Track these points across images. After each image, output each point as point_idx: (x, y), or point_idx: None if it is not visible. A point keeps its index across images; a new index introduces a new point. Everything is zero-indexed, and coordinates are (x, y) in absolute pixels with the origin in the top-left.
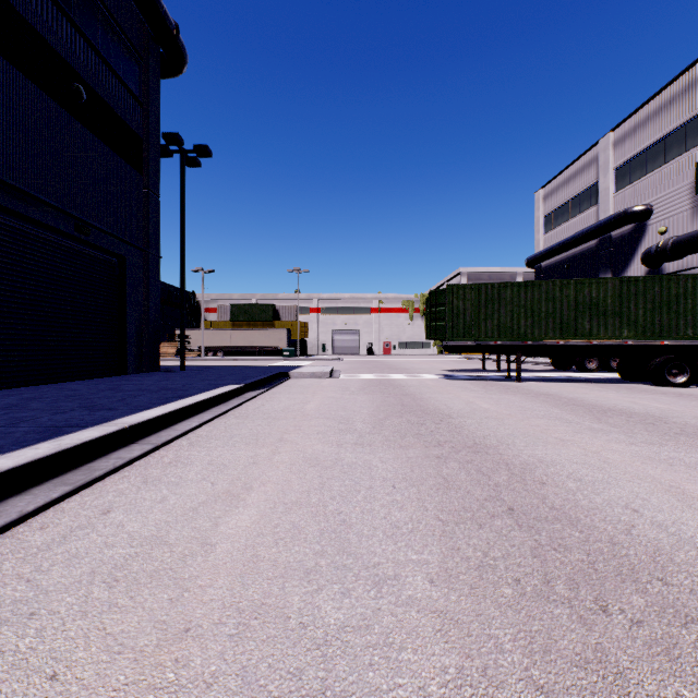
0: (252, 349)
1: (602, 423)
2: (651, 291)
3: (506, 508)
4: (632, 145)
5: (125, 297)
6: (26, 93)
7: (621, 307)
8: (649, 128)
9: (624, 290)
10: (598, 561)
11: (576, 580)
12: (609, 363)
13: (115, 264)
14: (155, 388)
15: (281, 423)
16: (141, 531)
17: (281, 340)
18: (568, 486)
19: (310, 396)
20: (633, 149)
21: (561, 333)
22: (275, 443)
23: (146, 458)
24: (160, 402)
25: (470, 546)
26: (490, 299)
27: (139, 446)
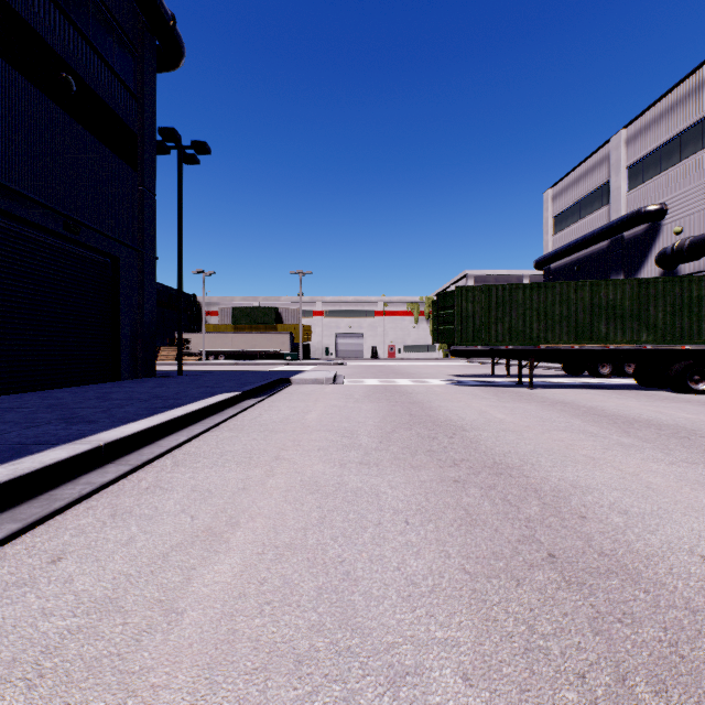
0: (254, 353)
1: (632, 437)
2: (671, 293)
3: (546, 554)
4: (645, 143)
5: (119, 299)
6: (10, 82)
7: (639, 309)
8: (663, 124)
9: (642, 292)
10: (680, 640)
11: (660, 676)
12: (623, 368)
13: (108, 265)
14: (146, 396)
15: (279, 437)
16: (92, 590)
17: (284, 344)
18: (614, 522)
19: (311, 404)
20: (646, 147)
21: (575, 337)
22: (270, 462)
23: (121, 482)
24: (147, 414)
25: (510, 616)
26: (501, 301)
27: (114, 467)
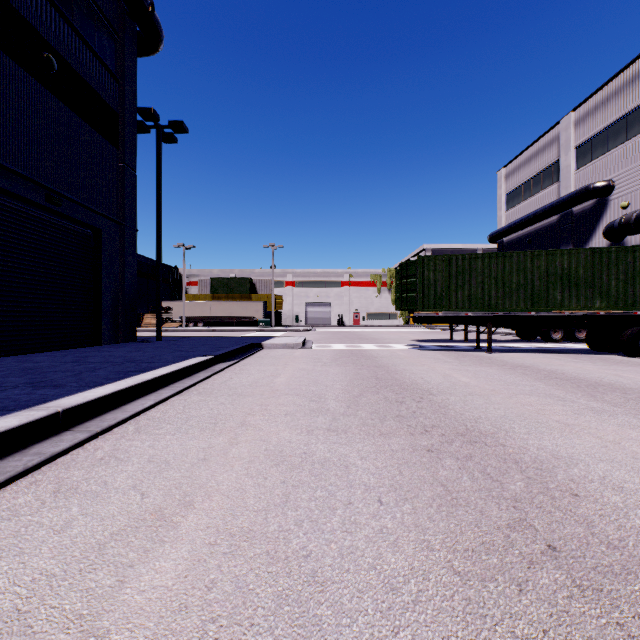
0: (230, 320)
1: (600, 401)
2: (624, 262)
3: (545, 546)
4: (593, 124)
5: (100, 268)
6: None
7: (593, 277)
8: (611, 106)
9: (596, 261)
10: None
11: None
12: (573, 334)
13: (89, 236)
14: (121, 360)
15: (247, 401)
16: (0, 599)
17: (258, 312)
18: (612, 501)
19: (281, 368)
20: (594, 128)
21: (532, 304)
22: (235, 428)
23: (76, 451)
24: (117, 377)
25: None
26: (461, 270)
27: (71, 435)
